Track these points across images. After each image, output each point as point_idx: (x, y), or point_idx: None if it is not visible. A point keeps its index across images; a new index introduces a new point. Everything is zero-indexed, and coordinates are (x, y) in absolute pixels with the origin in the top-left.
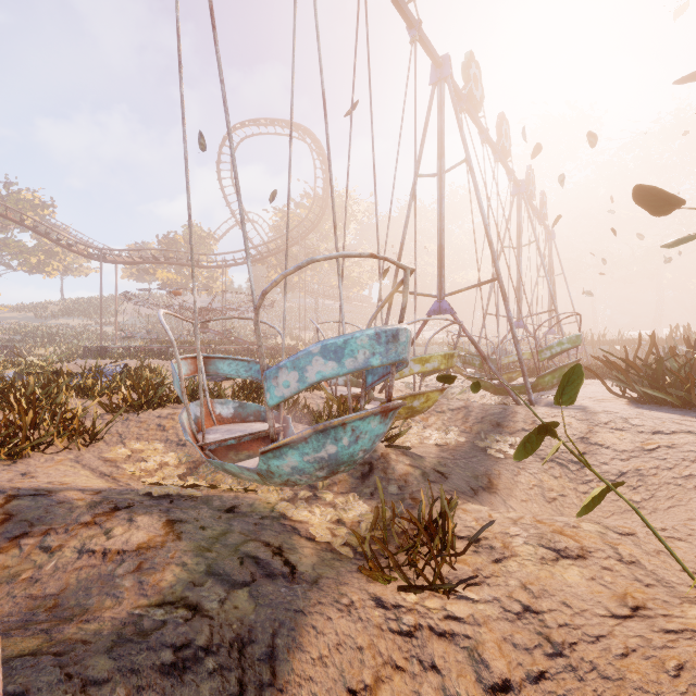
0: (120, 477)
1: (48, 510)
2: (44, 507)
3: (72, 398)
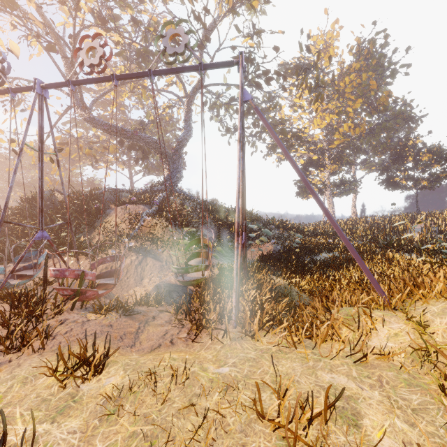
0: None
1: None
2: None
3: None
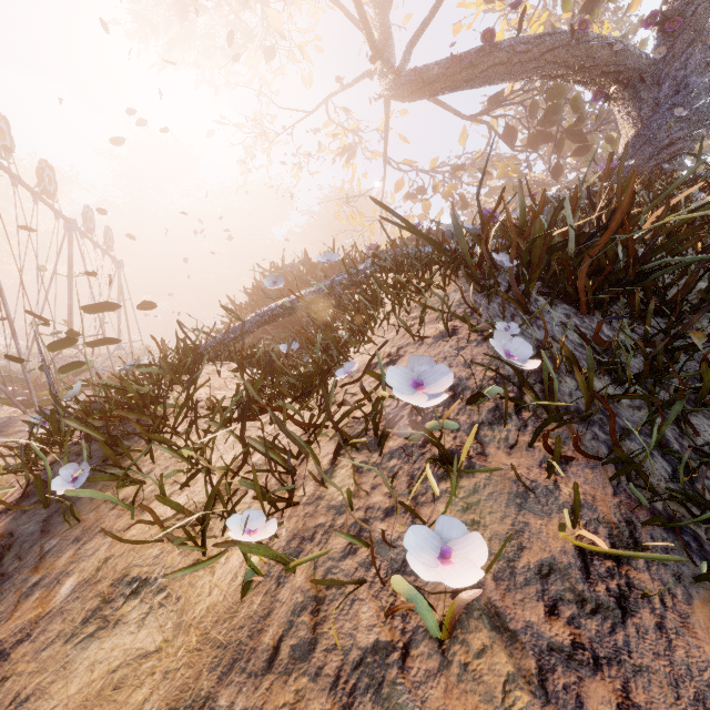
0: None
1: None
2: None
3: None
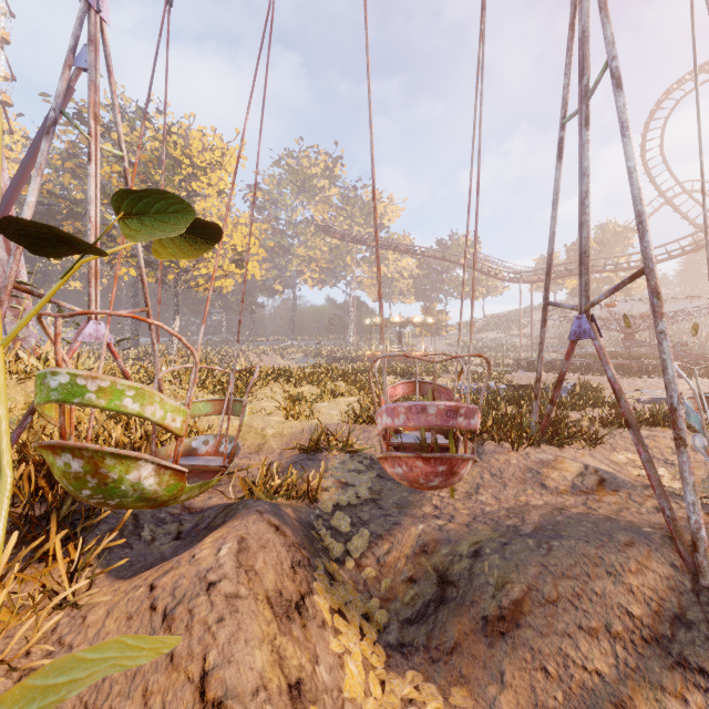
0: (627, 476)
1: (621, 482)
2: (617, 480)
3: (570, 412)
